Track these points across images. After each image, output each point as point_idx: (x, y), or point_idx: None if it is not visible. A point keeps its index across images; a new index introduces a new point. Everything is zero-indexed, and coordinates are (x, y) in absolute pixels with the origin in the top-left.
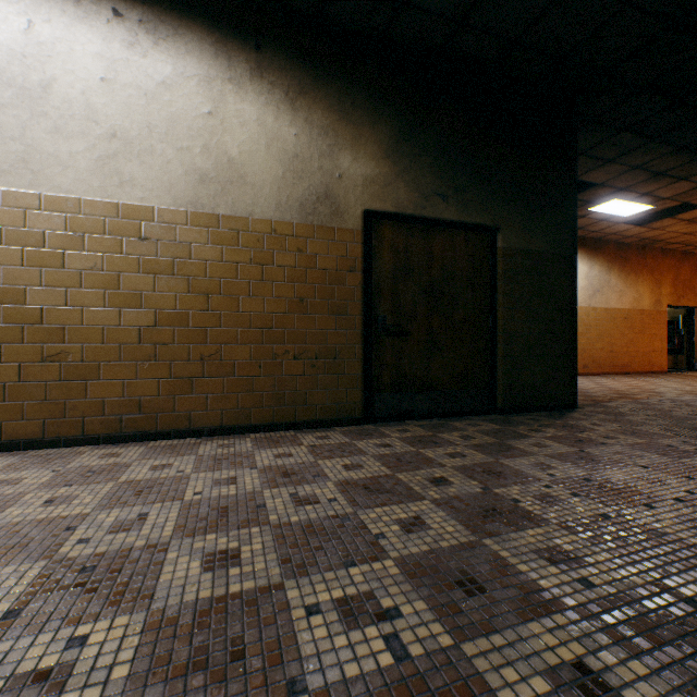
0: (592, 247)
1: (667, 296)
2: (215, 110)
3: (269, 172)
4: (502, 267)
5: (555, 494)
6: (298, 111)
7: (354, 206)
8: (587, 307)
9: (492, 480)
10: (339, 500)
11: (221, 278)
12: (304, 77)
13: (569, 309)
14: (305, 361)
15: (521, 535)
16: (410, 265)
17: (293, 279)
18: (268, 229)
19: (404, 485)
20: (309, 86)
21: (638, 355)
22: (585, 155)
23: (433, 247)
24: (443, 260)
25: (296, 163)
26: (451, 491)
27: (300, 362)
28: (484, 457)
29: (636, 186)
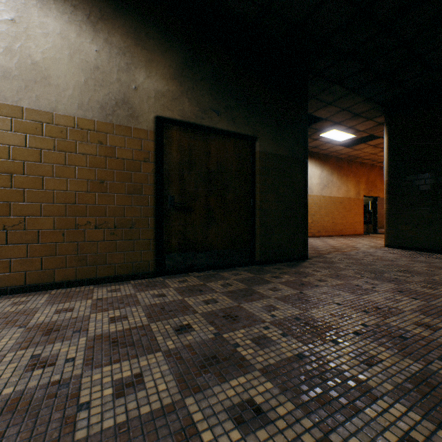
0: (323, 159)
1: (363, 190)
2: (18, 19)
3: (72, 77)
4: (259, 164)
5: (270, 336)
6: (99, 32)
7: (148, 112)
8: (320, 195)
9: (227, 325)
10: (77, 359)
11: (25, 160)
12: (104, 7)
13: (302, 195)
14: (105, 229)
15: (224, 387)
16: (193, 159)
17: (94, 165)
18: (71, 123)
19: (151, 335)
20: (109, 14)
21: (348, 224)
22: (315, 98)
23: (211, 148)
24: (218, 158)
25: (97, 73)
26: (188, 339)
27: (100, 230)
28: (230, 302)
29: (345, 122)
